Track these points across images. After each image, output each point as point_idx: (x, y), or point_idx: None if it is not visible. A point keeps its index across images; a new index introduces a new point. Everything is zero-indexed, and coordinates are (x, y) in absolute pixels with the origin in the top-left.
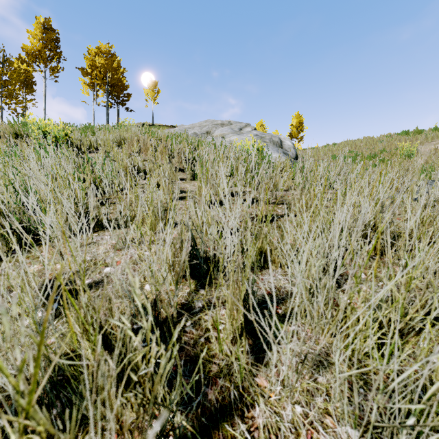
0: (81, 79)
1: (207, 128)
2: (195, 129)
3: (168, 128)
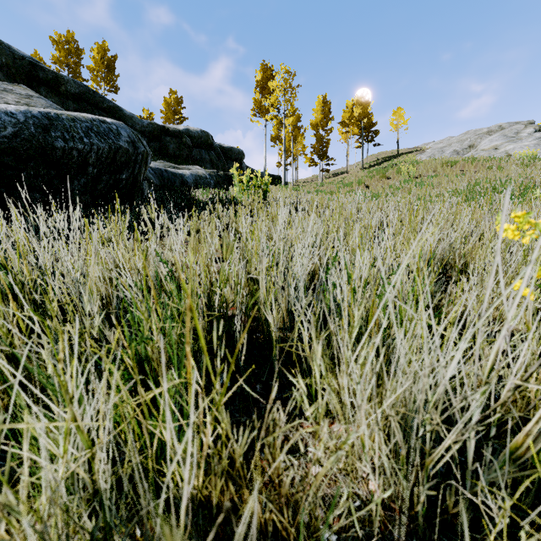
0: (339, 130)
1: (469, 142)
2: (453, 147)
3: (419, 153)
